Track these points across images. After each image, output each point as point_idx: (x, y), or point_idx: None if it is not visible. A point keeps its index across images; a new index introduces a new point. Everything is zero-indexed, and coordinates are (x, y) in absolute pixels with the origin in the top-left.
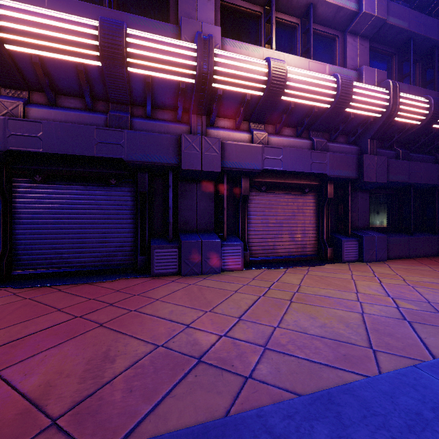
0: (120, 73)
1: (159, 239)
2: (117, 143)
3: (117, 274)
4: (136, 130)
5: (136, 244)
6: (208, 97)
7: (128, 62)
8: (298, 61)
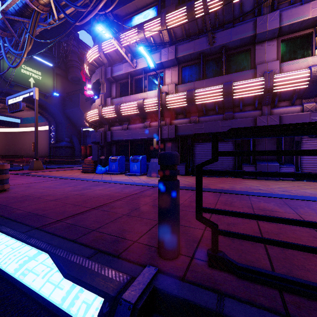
0: (230, 100)
1: (245, 163)
2: (228, 125)
3: (227, 176)
4: (235, 118)
5: (235, 165)
6: (271, 97)
7: (233, 95)
8: None
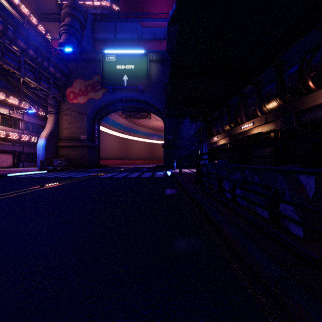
0: None
1: None
2: None
3: None
4: None
5: None
6: None
7: None
8: (10, 129)
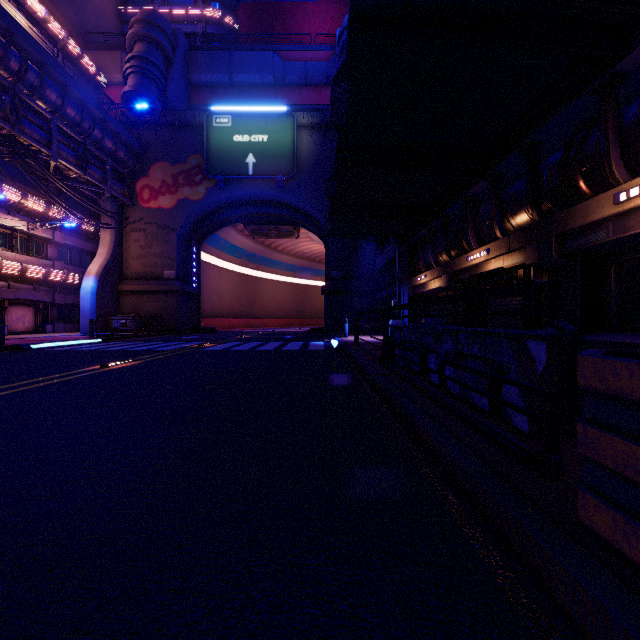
0: None
1: None
2: None
3: None
4: None
5: None
6: None
7: None
8: (29, 258)
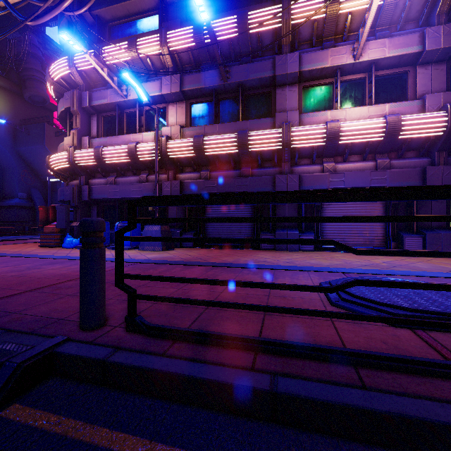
0: (246, 153)
1: (265, 231)
2: (245, 184)
3: (245, 248)
4: (254, 175)
5: (254, 234)
6: (289, 153)
7: (249, 147)
8: (358, 110)
